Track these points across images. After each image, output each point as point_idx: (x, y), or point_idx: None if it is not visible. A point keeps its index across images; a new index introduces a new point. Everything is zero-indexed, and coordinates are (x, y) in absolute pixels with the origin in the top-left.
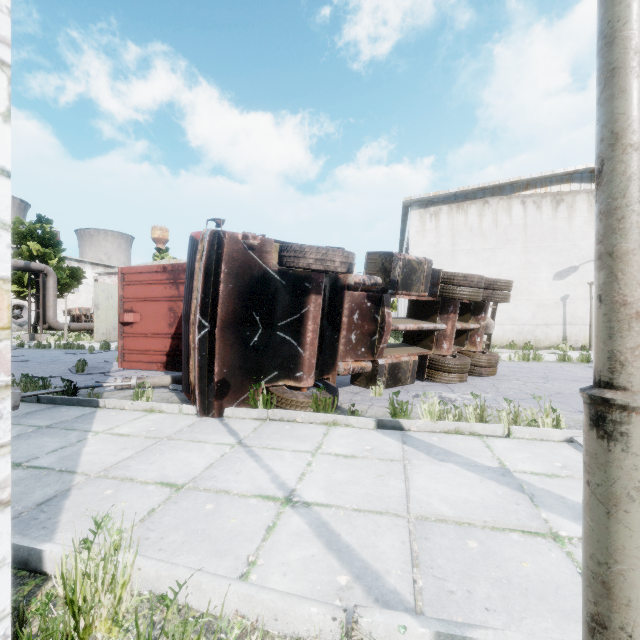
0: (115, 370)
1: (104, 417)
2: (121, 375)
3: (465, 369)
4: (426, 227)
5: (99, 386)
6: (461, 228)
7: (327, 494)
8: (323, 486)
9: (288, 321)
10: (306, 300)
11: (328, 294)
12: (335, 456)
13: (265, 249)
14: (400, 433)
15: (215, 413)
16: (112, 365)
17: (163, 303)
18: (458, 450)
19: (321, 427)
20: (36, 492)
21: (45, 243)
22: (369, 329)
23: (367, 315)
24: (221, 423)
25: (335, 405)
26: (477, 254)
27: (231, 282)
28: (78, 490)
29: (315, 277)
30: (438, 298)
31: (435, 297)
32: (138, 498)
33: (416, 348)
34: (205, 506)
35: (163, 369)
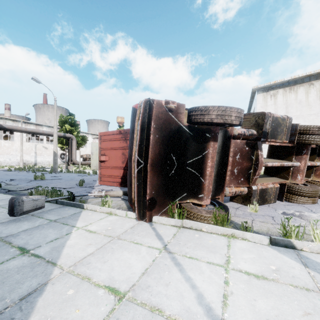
0: (96, 185)
1: (85, 216)
2: (99, 188)
3: (317, 194)
4: (267, 103)
5: (86, 195)
6: (292, 102)
7: None
8: None
9: (194, 160)
10: (206, 145)
11: (220, 141)
12: (246, 275)
13: (179, 111)
14: (294, 252)
15: (147, 219)
16: (96, 182)
17: (119, 150)
18: None
19: (222, 238)
20: (25, 283)
21: (72, 125)
22: (246, 165)
23: (245, 156)
24: (151, 227)
25: (229, 220)
26: (304, 118)
27: (157, 134)
28: (51, 285)
29: (213, 129)
30: (294, 144)
31: (293, 143)
32: (89, 305)
33: (275, 178)
34: None
35: (119, 186)
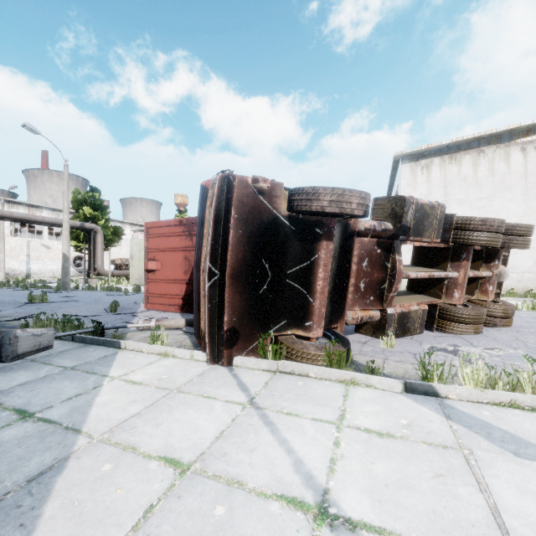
0: (140, 311)
1: (123, 360)
2: (145, 316)
3: (481, 320)
4: (417, 179)
5: (124, 327)
6: (454, 178)
7: (374, 505)
8: (365, 487)
9: (297, 268)
10: (316, 246)
11: (338, 240)
12: (366, 432)
13: (275, 193)
14: (436, 401)
15: (224, 362)
16: (139, 306)
17: (179, 253)
18: (530, 436)
19: (338, 386)
20: (34, 459)
21: (95, 208)
22: (378, 277)
23: (376, 262)
24: (230, 373)
25: (350, 359)
26: (471, 203)
27: (240, 228)
28: (76, 460)
29: (326, 222)
30: (449, 244)
31: (447, 243)
32: (136, 483)
33: (423, 296)
34: (214, 509)
35: (179, 311)
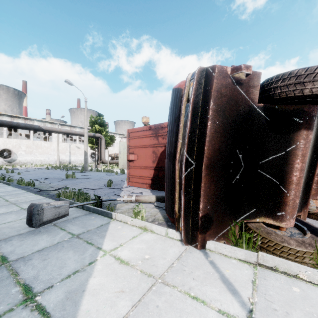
0: (125, 187)
1: (113, 231)
2: (127, 190)
3: None
4: None
5: (114, 200)
6: None
7: None
8: None
9: (269, 159)
10: (294, 136)
11: None
12: None
13: (252, 83)
14: None
15: (198, 245)
16: (124, 183)
17: (149, 148)
18: None
19: None
20: None
21: (101, 125)
22: None
23: None
24: (207, 260)
25: None
26: None
27: (218, 119)
28: None
29: (308, 110)
30: None
31: None
32: None
33: None
34: None
35: (149, 188)
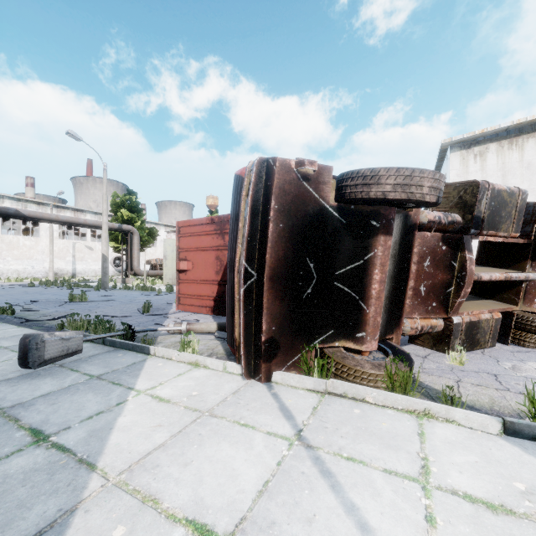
0: (172, 312)
1: (151, 369)
2: (176, 317)
3: None
4: (469, 169)
5: (154, 330)
6: (514, 166)
7: None
8: None
9: (347, 269)
10: (372, 242)
11: (395, 235)
12: (469, 502)
13: (322, 179)
14: None
15: (262, 377)
16: (171, 306)
17: (211, 252)
18: None
19: (406, 418)
20: (35, 507)
21: (132, 210)
22: (443, 279)
23: (441, 261)
24: (270, 393)
25: (417, 382)
26: None
27: (282, 221)
28: (83, 515)
29: (385, 212)
30: (530, 240)
31: (527, 238)
32: None
33: (493, 302)
34: None
35: (211, 313)
